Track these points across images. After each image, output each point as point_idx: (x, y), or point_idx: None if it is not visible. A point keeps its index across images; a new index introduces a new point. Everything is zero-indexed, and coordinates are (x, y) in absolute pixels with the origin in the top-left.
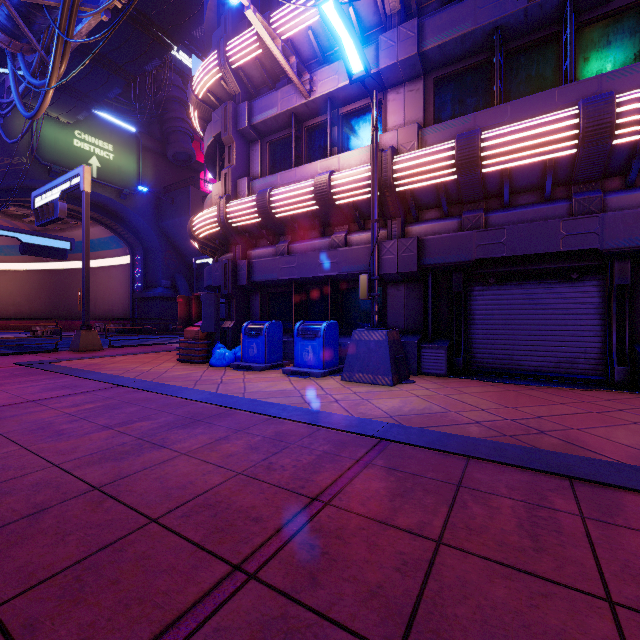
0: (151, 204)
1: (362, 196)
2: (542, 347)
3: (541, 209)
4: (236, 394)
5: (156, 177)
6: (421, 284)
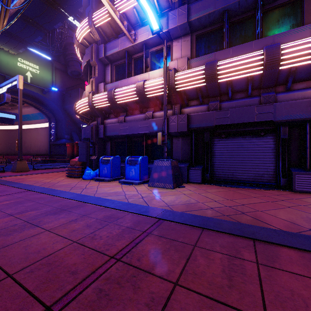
0: (59, 97)
1: (160, 93)
2: (247, 169)
3: (246, 101)
4: (90, 194)
5: (62, 83)
6: (189, 137)
